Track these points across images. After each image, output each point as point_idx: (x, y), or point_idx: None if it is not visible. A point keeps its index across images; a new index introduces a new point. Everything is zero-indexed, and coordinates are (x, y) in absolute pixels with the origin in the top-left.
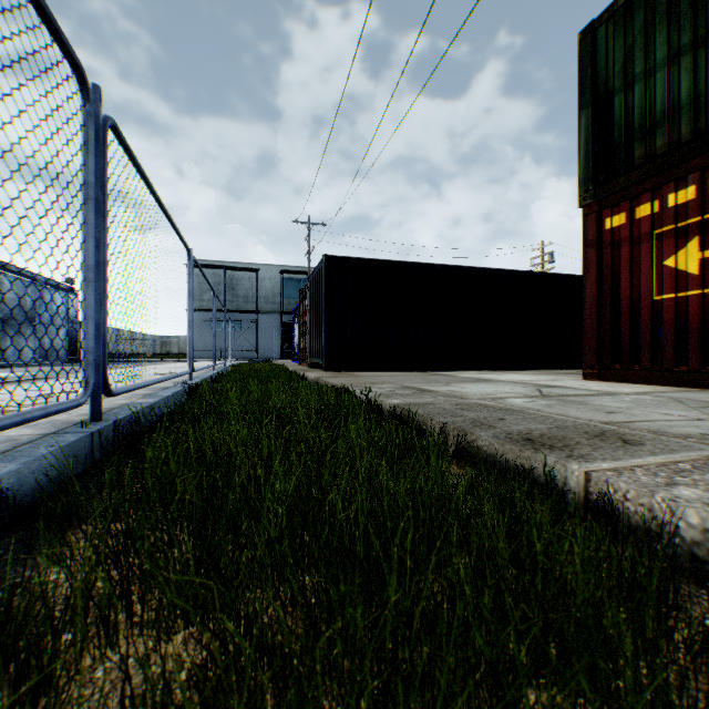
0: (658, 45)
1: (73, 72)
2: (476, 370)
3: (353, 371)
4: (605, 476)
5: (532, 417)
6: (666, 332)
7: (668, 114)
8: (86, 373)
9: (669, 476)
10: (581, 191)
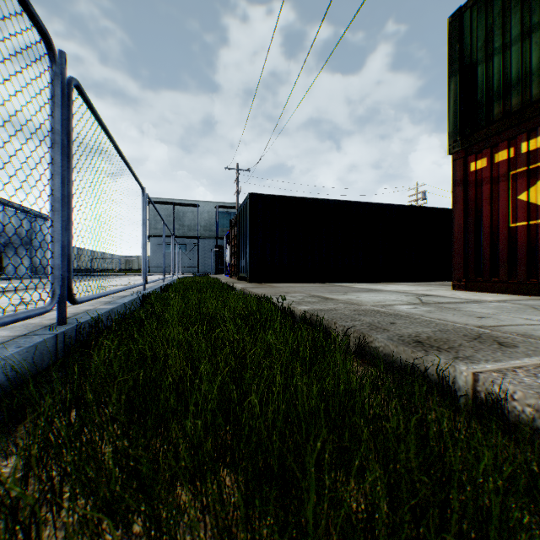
0: (513, 25)
1: (42, 39)
2: (367, 282)
3: (271, 283)
4: (492, 378)
5: (417, 321)
6: (520, 252)
7: (521, 79)
8: (53, 286)
9: None
10: (450, 141)
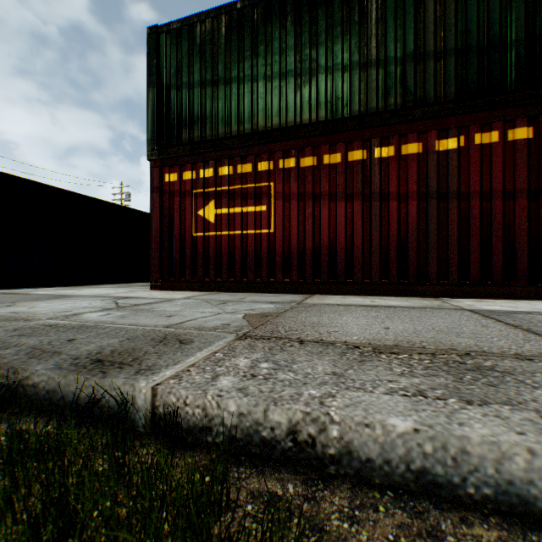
0: (196, 71)
1: None
2: (57, 286)
3: None
4: (170, 387)
5: (106, 331)
6: (200, 257)
7: (201, 119)
8: None
9: (214, 369)
10: (150, 148)
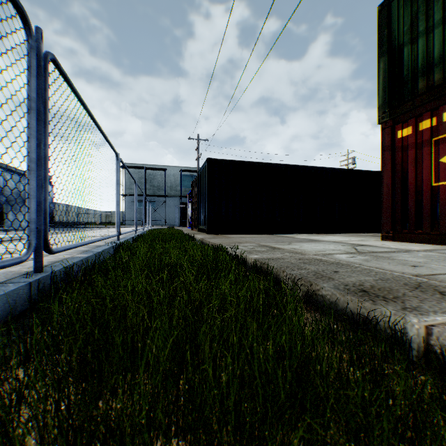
0: (436, 10)
1: (18, 14)
2: (307, 233)
3: (226, 234)
4: None
5: (358, 270)
6: (441, 208)
7: (443, 57)
8: (29, 238)
9: None
10: (380, 112)
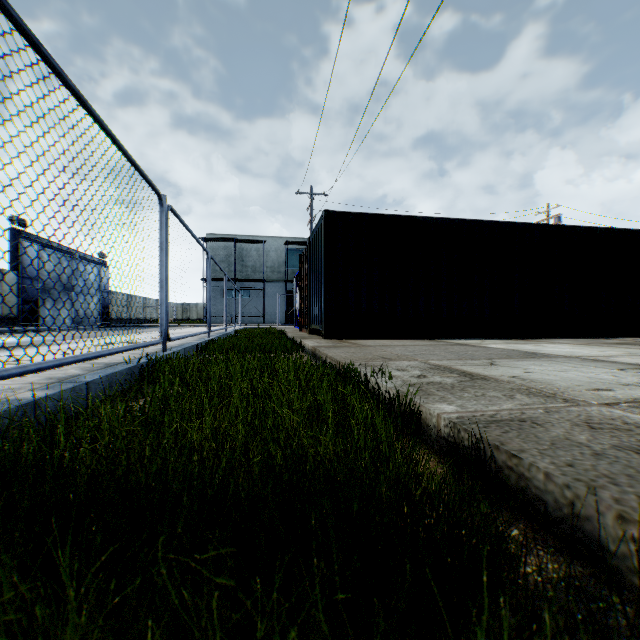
0: None
1: None
2: (498, 338)
3: (356, 339)
4: None
5: None
6: None
7: None
8: None
9: None
10: None
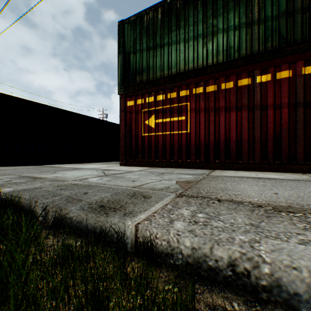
0: (144, 42)
1: None
2: (73, 163)
3: None
4: (146, 226)
5: (102, 188)
6: (146, 147)
7: (147, 69)
8: None
9: (169, 215)
10: (119, 87)
